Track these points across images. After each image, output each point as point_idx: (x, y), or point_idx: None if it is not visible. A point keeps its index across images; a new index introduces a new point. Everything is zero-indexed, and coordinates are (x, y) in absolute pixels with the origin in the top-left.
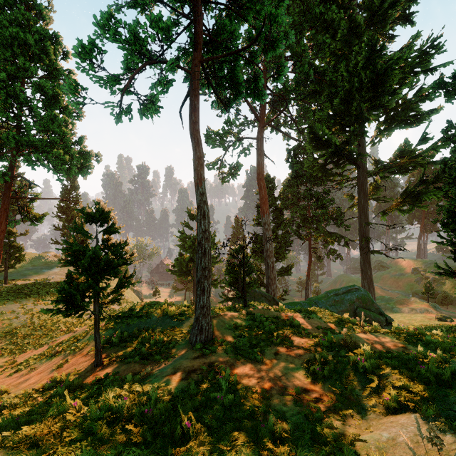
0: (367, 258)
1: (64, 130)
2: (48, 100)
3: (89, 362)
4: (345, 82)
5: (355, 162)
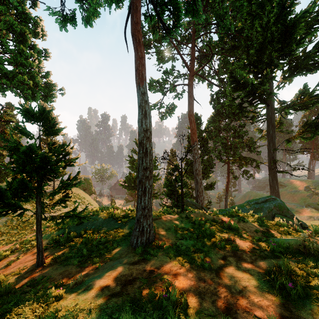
0: (275, 177)
1: (30, 62)
2: (18, 39)
3: (34, 261)
4: (259, 36)
5: (265, 101)
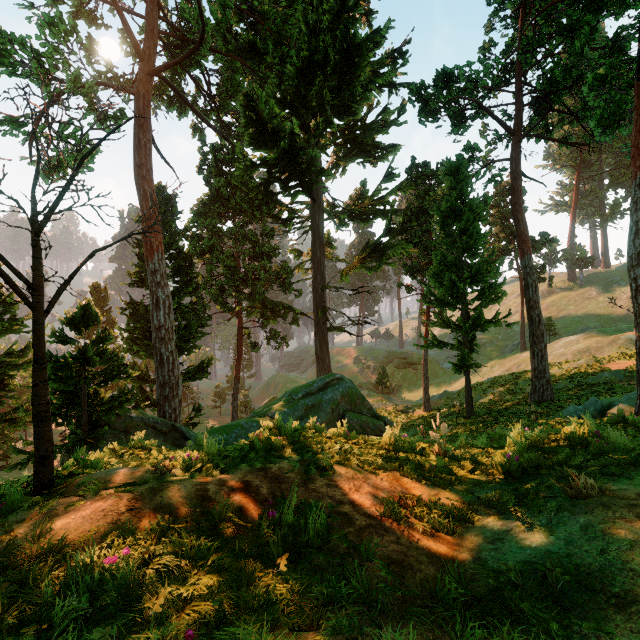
0: (325, 340)
1: None
2: None
3: None
4: (303, 44)
5: (310, 191)
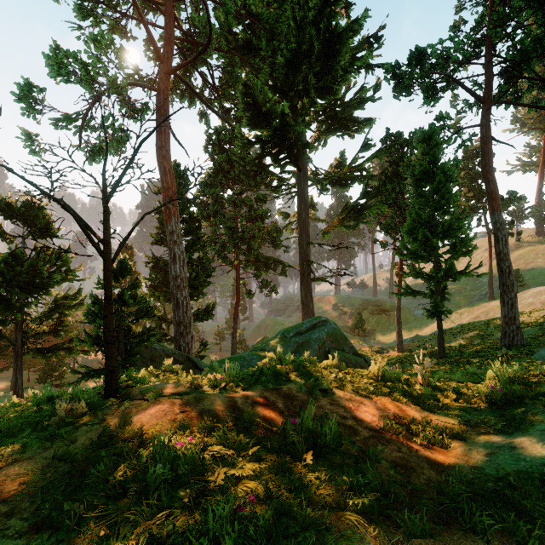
0: (309, 288)
1: None
2: None
3: None
4: (291, 38)
5: (296, 162)
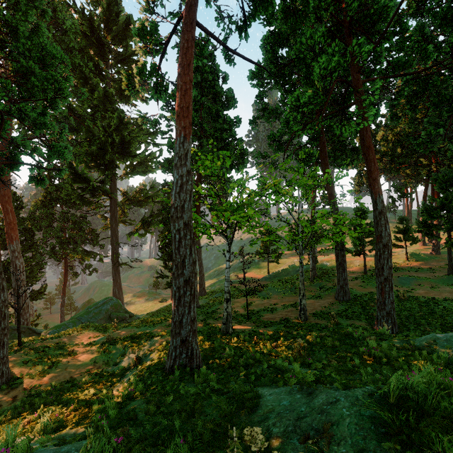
0: (117, 270)
1: None
2: None
3: None
4: (101, 134)
5: (108, 195)
